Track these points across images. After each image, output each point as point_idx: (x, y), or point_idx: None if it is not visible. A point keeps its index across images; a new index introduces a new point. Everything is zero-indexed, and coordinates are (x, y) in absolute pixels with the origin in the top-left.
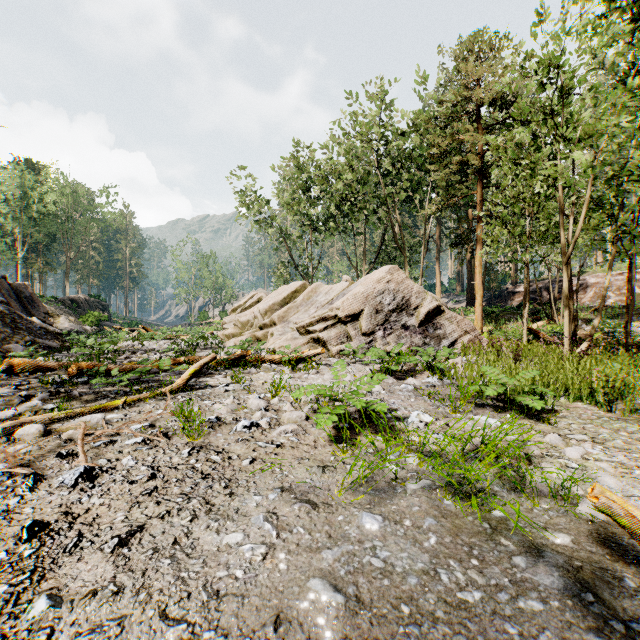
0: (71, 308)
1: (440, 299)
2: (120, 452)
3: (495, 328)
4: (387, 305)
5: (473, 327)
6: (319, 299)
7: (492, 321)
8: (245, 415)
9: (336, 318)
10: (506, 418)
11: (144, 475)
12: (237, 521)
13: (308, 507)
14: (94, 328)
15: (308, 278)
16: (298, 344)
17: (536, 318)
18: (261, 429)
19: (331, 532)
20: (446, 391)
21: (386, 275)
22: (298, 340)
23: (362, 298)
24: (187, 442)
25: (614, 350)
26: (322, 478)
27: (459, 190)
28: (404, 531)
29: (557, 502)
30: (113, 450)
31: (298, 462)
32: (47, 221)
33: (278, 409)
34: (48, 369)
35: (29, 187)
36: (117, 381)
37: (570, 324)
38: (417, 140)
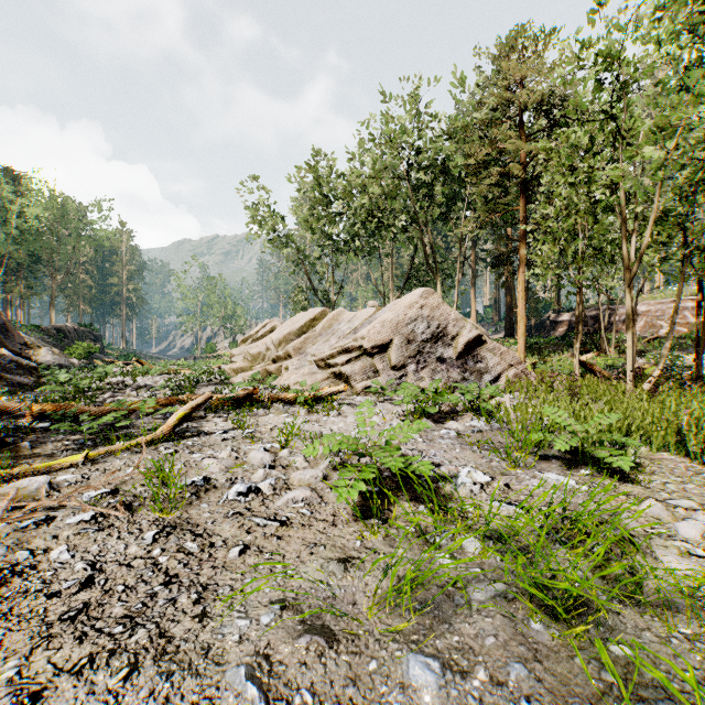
0: (56, 338)
1: (481, 327)
2: (55, 537)
3: (539, 361)
4: (420, 334)
5: (519, 360)
6: (341, 328)
7: (535, 353)
8: (243, 474)
9: (361, 349)
10: (581, 476)
11: (74, 581)
12: (203, 676)
13: (321, 643)
14: (83, 361)
15: (329, 305)
16: (316, 380)
17: (584, 350)
18: (262, 496)
19: (358, 700)
20: (497, 438)
21: (419, 299)
22: (316, 375)
23: (391, 326)
24: (156, 518)
25: (685, 386)
26: (344, 581)
27: (500, 205)
28: (479, 694)
29: (703, 624)
30: (46, 534)
31: (309, 551)
32: (29, 238)
33: (287, 465)
34: (6, 411)
35: (7, 199)
36: (88, 427)
37: (634, 356)
38: (452, 149)
